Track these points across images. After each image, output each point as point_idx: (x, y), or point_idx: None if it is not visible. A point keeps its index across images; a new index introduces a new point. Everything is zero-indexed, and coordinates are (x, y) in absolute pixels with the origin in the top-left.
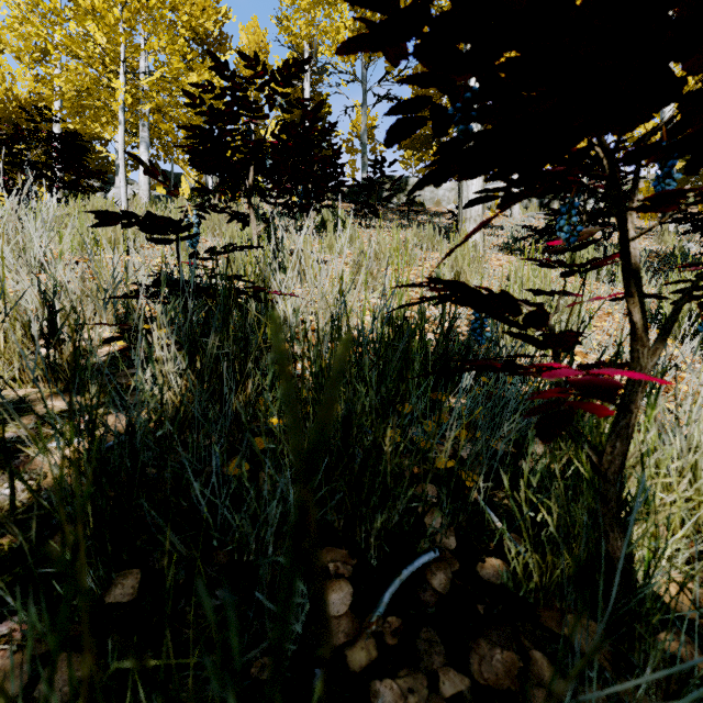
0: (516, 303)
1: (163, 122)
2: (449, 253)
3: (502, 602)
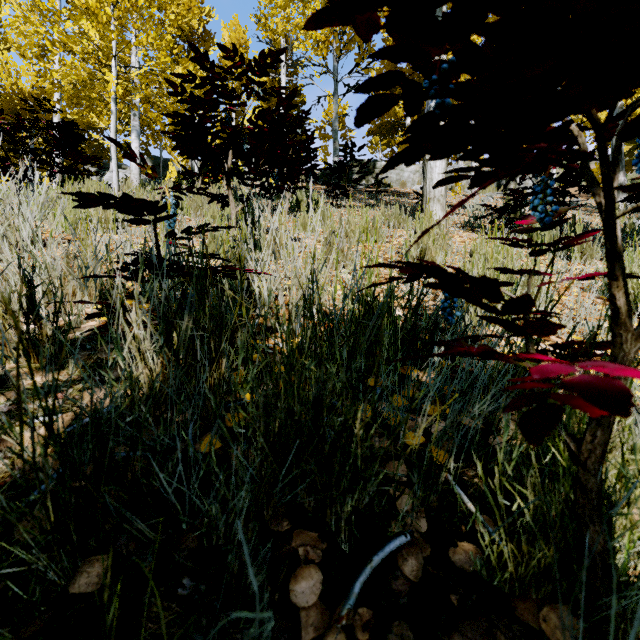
0: (498, 289)
1: (151, 111)
2: (423, 234)
3: (476, 592)
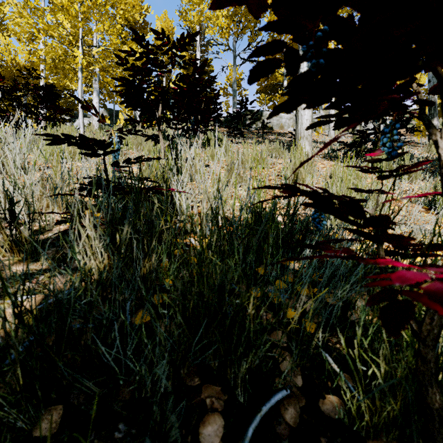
0: (361, 209)
1: (106, 77)
2: (302, 165)
3: (340, 435)
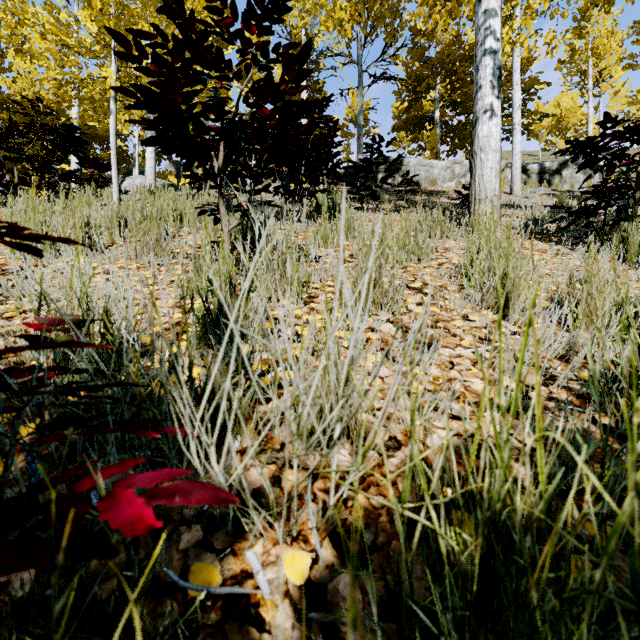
0: None
1: None
2: None
3: None
